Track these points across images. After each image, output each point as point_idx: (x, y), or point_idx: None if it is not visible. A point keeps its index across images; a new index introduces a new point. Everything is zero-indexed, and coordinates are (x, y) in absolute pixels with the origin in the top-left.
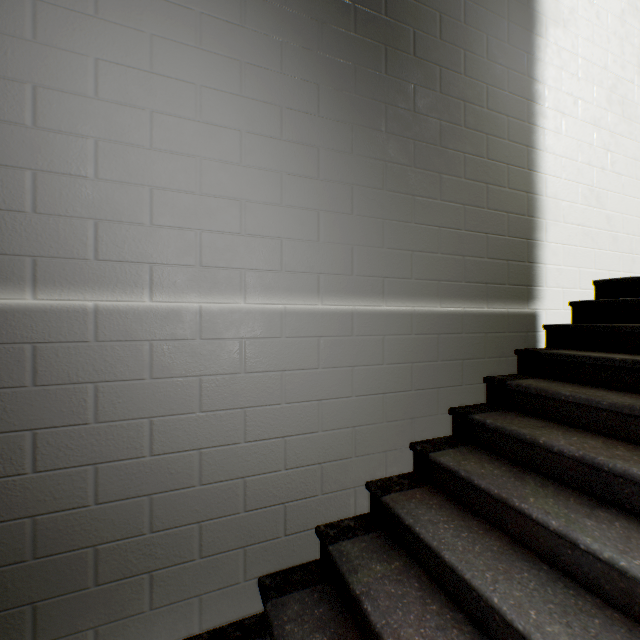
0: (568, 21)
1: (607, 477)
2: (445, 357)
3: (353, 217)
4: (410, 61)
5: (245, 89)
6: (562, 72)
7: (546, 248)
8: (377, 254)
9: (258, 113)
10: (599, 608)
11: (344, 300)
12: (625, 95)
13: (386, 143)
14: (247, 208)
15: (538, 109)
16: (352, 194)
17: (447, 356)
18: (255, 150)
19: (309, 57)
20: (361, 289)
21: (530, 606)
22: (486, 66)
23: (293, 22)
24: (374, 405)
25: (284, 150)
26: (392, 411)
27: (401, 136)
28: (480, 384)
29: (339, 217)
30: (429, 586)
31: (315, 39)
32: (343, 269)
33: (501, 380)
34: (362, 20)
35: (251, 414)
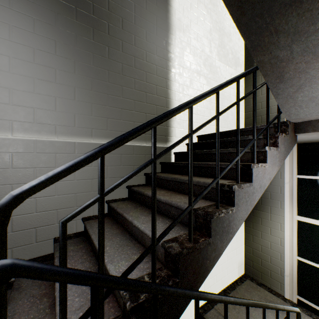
0: (185, 30)
1: (158, 202)
2: (125, 164)
3: (75, 101)
4: (106, 36)
5: (12, 38)
6: (183, 50)
7: (175, 121)
8: (88, 118)
9: (20, 49)
10: (134, 244)
11: (70, 137)
12: (212, 63)
13: (93, 70)
14: (13, 92)
15: (171, 64)
16: (75, 91)
17: (126, 164)
18: (18, 66)
19: (50, 28)
20: (80, 133)
21: (109, 246)
22: (146, 43)
23: (41, 11)
24: (87, 184)
25: (36, 68)
26: (97, 187)
27: (101, 68)
28: (143, 176)
29: (67, 100)
30: (89, 251)
31: (54, 20)
32: (70, 124)
33: (148, 173)
34: (80, 15)
35: (16, 187)
